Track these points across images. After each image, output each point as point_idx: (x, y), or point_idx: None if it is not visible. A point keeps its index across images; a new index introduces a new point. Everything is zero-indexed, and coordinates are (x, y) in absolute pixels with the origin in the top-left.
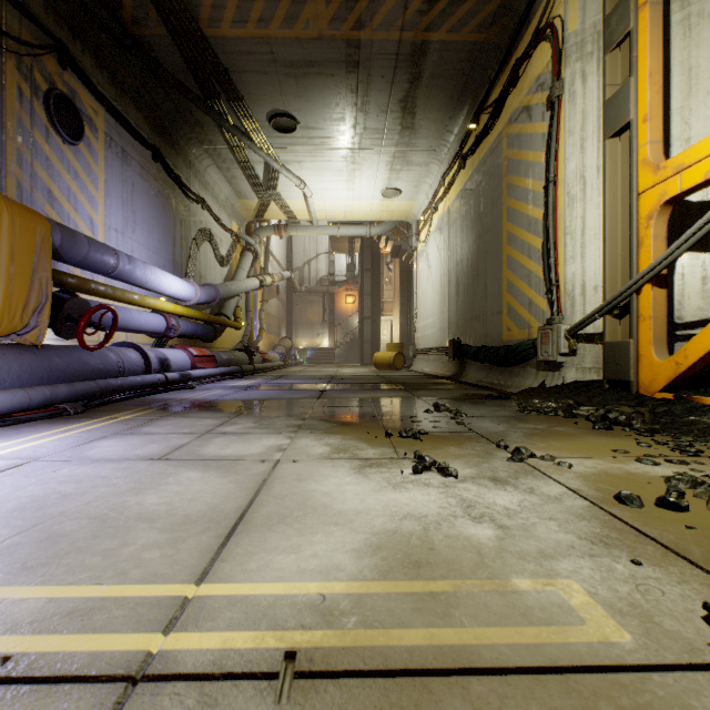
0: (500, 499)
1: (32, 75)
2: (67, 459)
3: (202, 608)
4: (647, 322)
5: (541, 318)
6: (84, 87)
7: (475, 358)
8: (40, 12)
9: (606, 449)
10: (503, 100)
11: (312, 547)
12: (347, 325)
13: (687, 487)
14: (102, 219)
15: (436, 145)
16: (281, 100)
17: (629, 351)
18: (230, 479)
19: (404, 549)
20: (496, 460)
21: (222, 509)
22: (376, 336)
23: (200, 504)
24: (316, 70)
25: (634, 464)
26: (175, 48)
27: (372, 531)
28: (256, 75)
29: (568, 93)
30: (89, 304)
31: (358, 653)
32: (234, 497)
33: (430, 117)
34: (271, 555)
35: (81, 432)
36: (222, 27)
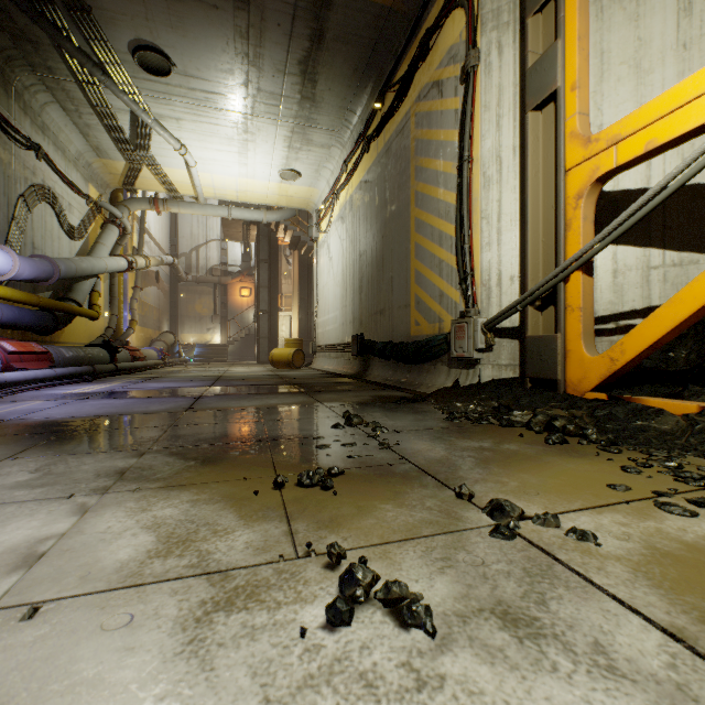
0: None
1: None
2: None
3: None
4: (576, 313)
5: (454, 311)
6: None
7: (381, 355)
8: None
9: (599, 485)
10: (411, 75)
11: None
12: (242, 320)
13: None
14: None
15: (339, 126)
16: (147, 27)
17: (557, 345)
18: None
19: None
20: (474, 538)
21: None
22: (274, 332)
23: None
24: None
25: (666, 517)
26: None
27: None
28: None
29: (484, 64)
30: None
31: None
32: None
33: (333, 89)
34: None
35: None
36: None
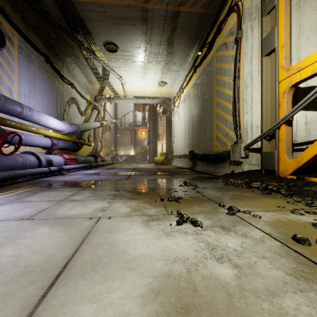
0: (230, 242)
1: None
2: None
3: None
4: (283, 142)
5: (232, 141)
6: (6, 20)
7: (201, 160)
8: None
9: (273, 206)
10: (214, 40)
11: (110, 294)
12: (142, 145)
13: None
14: (16, 89)
15: (183, 62)
16: (110, 36)
17: (274, 156)
18: (66, 233)
19: (176, 292)
20: (220, 214)
21: (54, 259)
22: (155, 150)
23: (40, 255)
24: (127, 22)
25: (291, 214)
26: (56, 5)
27: (153, 275)
28: (97, 23)
29: (245, 36)
30: (5, 131)
31: None
32: (65, 248)
33: (180, 48)
34: (77, 306)
35: None
36: None
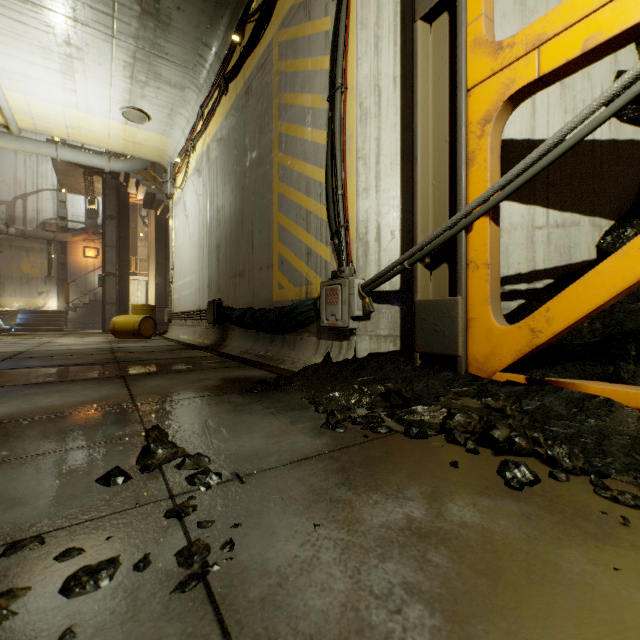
0: None
1: None
2: None
3: None
4: (482, 271)
5: (324, 272)
6: None
7: (240, 324)
8: None
9: None
10: None
11: None
12: (87, 283)
13: None
14: None
15: (193, 62)
16: None
17: (457, 312)
18: None
19: None
20: None
21: None
22: (125, 297)
23: None
24: None
25: None
26: None
27: None
28: None
29: None
30: None
31: None
32: None
33: (183, 10)
34: None
35: None
36: None
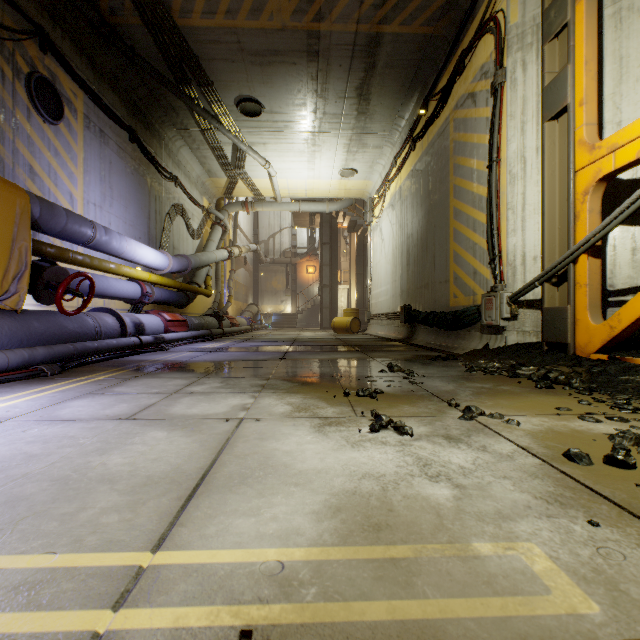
0: (455, 458)
1: (14, 59)
2: (38, 419)
3: (156, 579)
4: (583, 289)
5: (485, 286)
6: (64, 71)
7: (424, 323)
8: (22, 0)
9: (550, 407)
10: (450, 87)
11: (272, 509)
12: (308, 293)
13: (630, 444)
14: (81, 193)
15: (389, 129)
16: (247, 86)
17: (566, 315)
18: (194, 439)
19: (363, 511)
20: (448, 419)
21: (184, 470)
22: (334, 303)
23: (163, 464)
24: (280, 59)
25: (577, 421)
26: (150, 36)
27: (331, 492)
28: (225, 63)
29: (510, 80)
30: (67, 272)
31: (318, 632)
32: (197, 457)
33: (384, 103)
34: (230, 518)
35: (55, 392)
36: (193, 17)
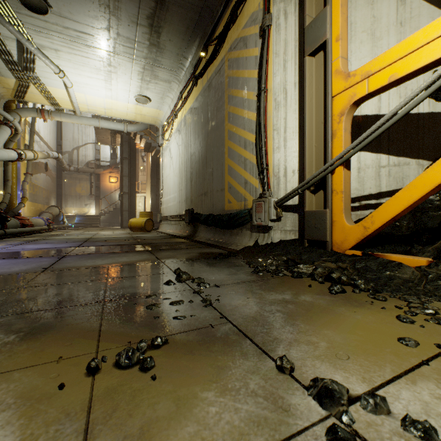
0: None
1: None
2: None
3: None
4: (339, 195)
5: (255, 193)
6: None
7: (205, 223)
8: None
9: (392, 340)
10: (225, 33)
11: None
12: (111, 198)
13: None
14: None
15: (176, 67)
16: None
17: (326, 217)
18: None
19: None
20: None
21: None
22: (133, 207)
23: None
24: None
25: None
26: None
27: None
28: None
29: (275, 24)
30: None
31: None
32: None
33: (172, 40)
34: None
35: None
36: None
